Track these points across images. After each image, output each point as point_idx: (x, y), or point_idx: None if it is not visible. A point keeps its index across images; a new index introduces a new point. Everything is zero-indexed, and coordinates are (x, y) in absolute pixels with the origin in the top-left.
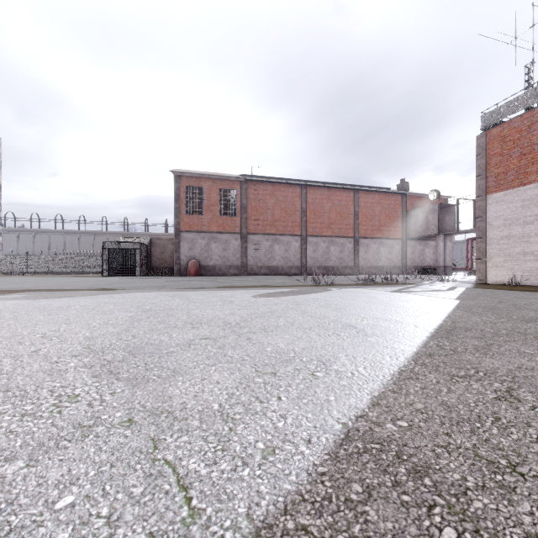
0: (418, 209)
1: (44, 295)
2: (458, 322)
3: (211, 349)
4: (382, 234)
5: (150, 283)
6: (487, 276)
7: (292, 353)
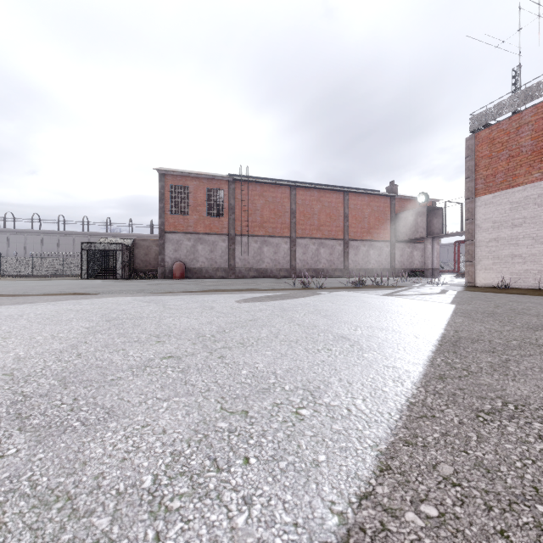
0: (407, 212)
1: (2, 301)
2: (461, 331)
3: (171, 373)
4: (372, 237)
5: (129, 287)
6: (476, 278)
7: (273, 378)
